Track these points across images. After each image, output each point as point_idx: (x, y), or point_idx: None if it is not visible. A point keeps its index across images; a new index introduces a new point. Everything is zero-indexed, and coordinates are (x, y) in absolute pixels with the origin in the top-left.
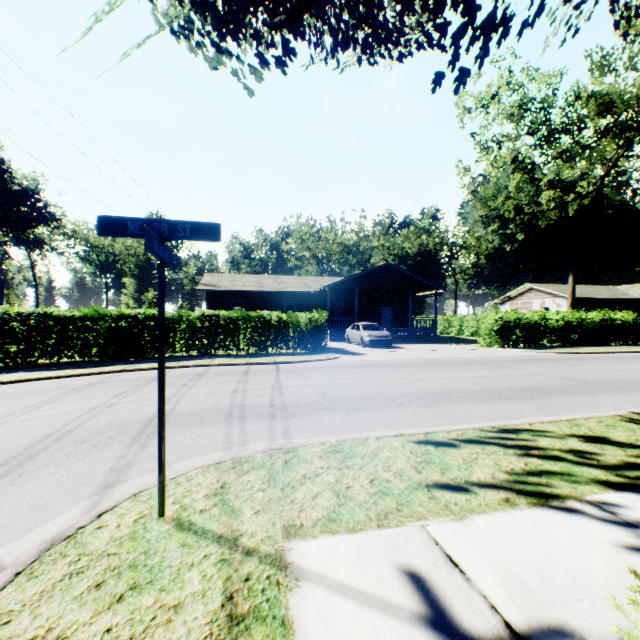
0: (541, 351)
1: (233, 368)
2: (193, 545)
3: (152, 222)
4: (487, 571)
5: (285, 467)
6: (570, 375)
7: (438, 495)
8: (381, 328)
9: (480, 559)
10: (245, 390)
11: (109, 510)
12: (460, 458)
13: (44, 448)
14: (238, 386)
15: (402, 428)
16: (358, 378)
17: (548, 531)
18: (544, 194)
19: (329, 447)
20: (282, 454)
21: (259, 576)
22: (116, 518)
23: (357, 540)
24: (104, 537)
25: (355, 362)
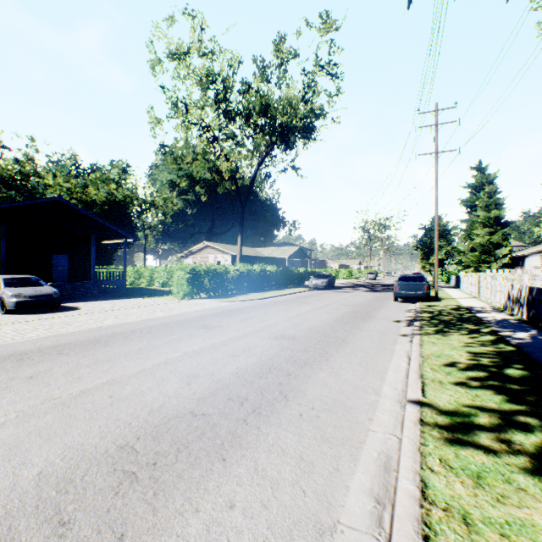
0: (230, 300)
1: None
2: None
3: None
4: None
5: None
6: (276, 330)
7: None
8: (43, 283)
9: None
10: None
11: None
12: None
13: None
14: None
15: None
16: None
17: None
18: (225, 164)
19: None
20: None
21: None
22: None
23: None
24: None
25: None
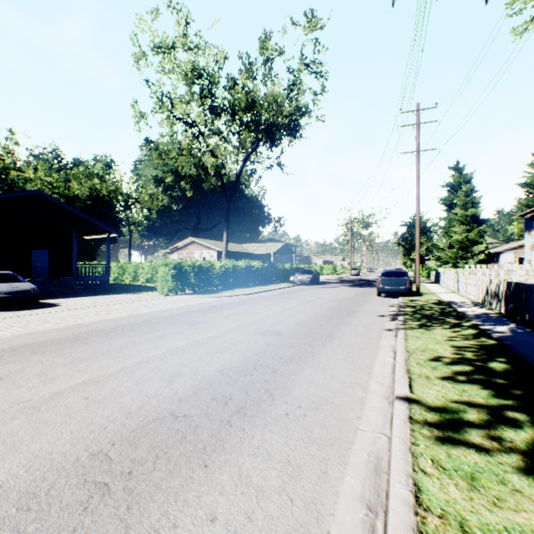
0: (215, 296)
1: None
2: None
3: None
4: None
5: None
6: (262, 326)
7: None
8: (21, 279)
9: None
10: None
11: None
12: None
13: None
14: None
15: None
16: None
17: None
18: (210, 159)
19: None
20: None
21: None
22: None
23: None
24: None
25: None
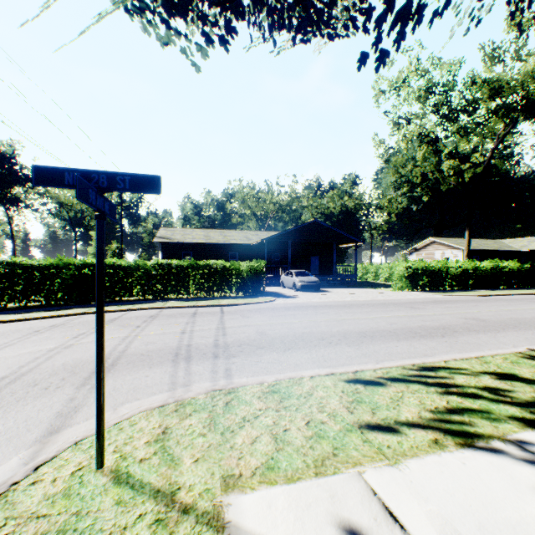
0: (444, 294)
1: (183, 310)
2: (128, 502)
3: (90, 173)
4: (428, 526)
5: (226, 409)
6: (471, 315)
7: (371, 437)
8: (311, 275)
9: (419, 512)
10: (192, 331)
11: (47, 462)
12: (388, 397)
13: None
14: (186, 327)
15: (332, 366)
16: (292, 319)
17: (480, 476)
18: (445, 163)
19: (267, 387)
20: (223, 395)
21: None
22: (53, 471)
23: (296, 492)
24: (36, 495)
25: (289, 304)
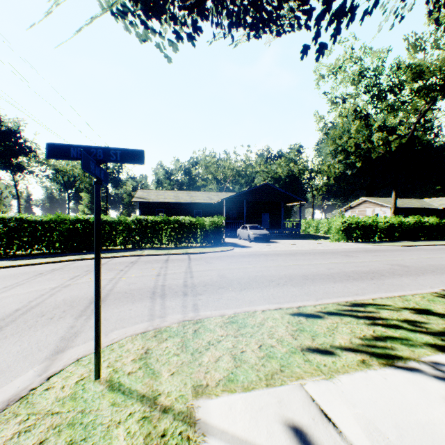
0: (374, 244)
1: (157, 257)
2: (121, 404)
3: (90, 148)
4: (354, 425)
5: (194, 335)
6: (396, 262)
7: (311, 358)
8: (262, 228)
9: (348, 414)
10: (165, 274)
11: (56, 373)
12: (325, 327)
13: (12, 320)
14: (160, 271)
15: (280, 303)
16: (247, 264)
17: (397, 388)
18: (375, 135)
19: (227, 319)
20: (192, 325)
21: (173, 432)
22: (61, 380)
23: (251, 398)
24: (50, 398)
25: (244, 253)
